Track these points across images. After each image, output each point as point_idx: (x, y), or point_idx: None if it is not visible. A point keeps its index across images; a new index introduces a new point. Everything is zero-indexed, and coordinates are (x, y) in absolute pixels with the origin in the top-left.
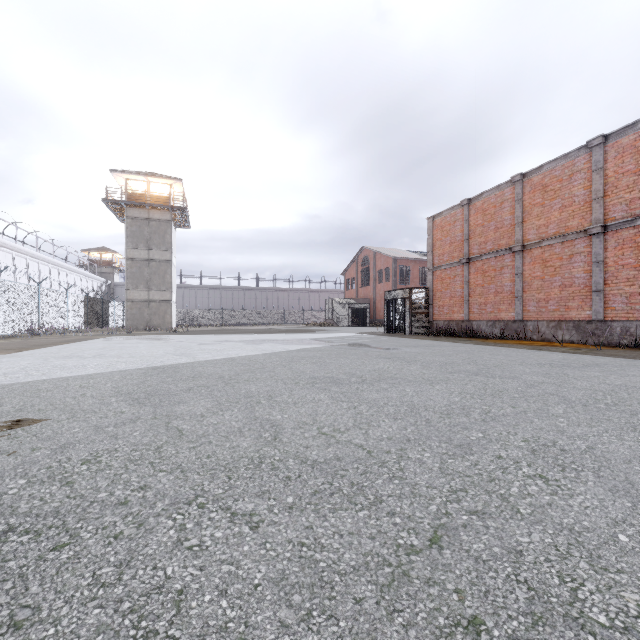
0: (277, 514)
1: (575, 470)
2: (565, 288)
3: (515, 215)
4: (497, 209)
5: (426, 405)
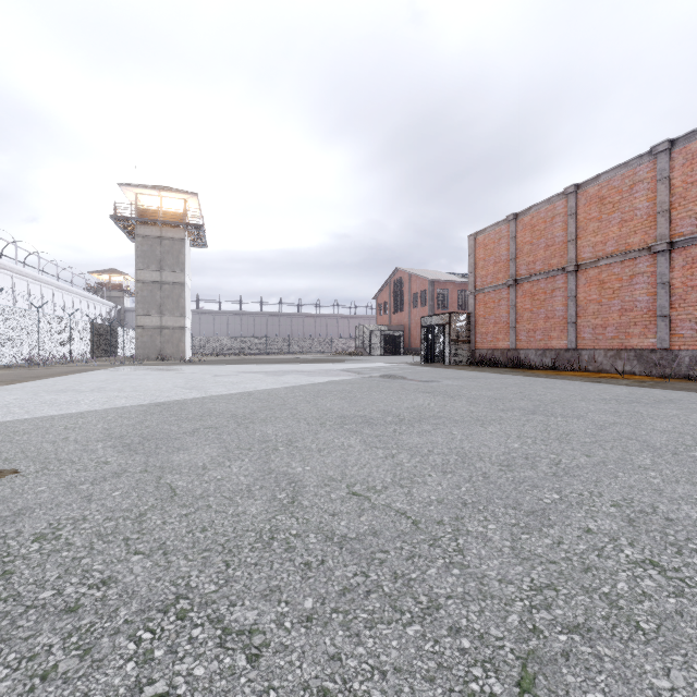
0: (289, 631)
1: (696, 552)
2: (625, 313)
3: (568, 231)
4: (547, 225)
5: (480, 453)
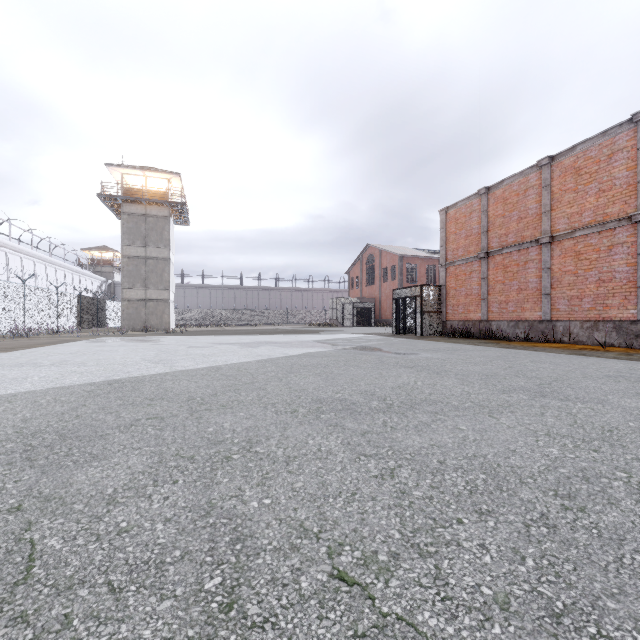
0: None
1: None
2: (603, 284)
3: (542, 203)
4: (520, 197)
5: (514, 467)
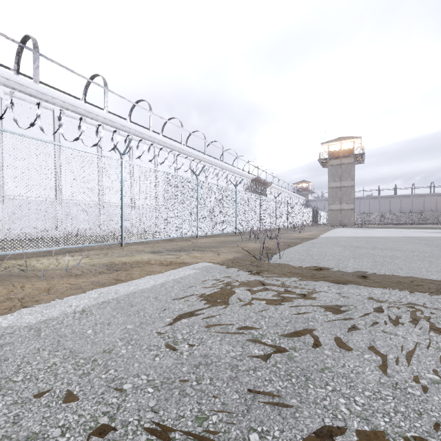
0: None
1: None
2: None
3: None
4: None
5: None
